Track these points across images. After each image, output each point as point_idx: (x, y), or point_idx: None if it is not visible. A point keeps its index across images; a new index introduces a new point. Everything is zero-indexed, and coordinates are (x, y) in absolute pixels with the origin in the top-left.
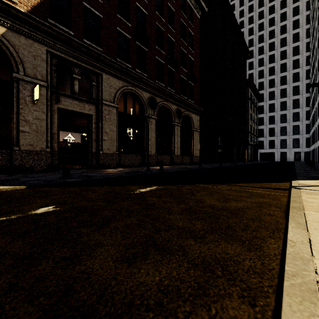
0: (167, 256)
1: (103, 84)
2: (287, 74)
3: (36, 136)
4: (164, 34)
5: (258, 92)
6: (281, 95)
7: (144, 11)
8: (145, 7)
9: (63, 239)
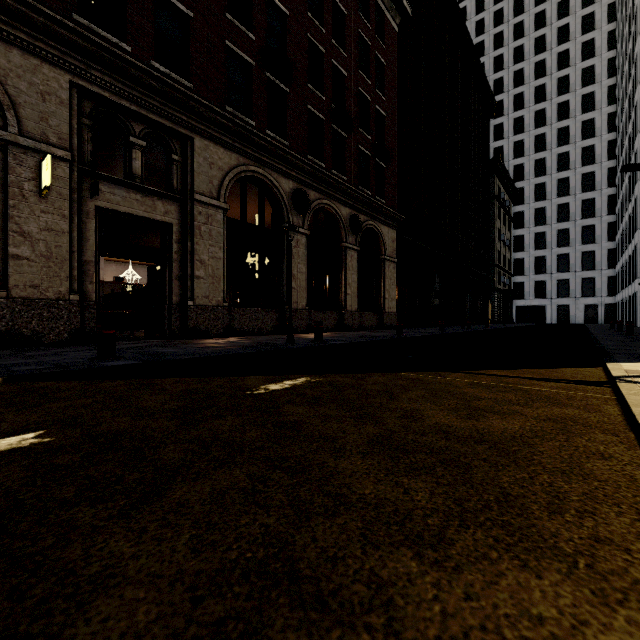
0: (331, 637)
1: (196, 159)
2: (571, 148)
3: (47, 267)
4: (324, 60)
5: (514, 185)
6: (558, 191)
7: (282, 10)
8: (284, 1)
9: (1, 557)
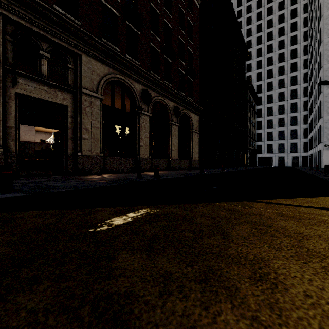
0: None
1: (83, 68)
2: (285, 77)
3: None
4: (159, 18)
5: (257, 95)
6: (279, 98)
7: None
8: None
9: None
